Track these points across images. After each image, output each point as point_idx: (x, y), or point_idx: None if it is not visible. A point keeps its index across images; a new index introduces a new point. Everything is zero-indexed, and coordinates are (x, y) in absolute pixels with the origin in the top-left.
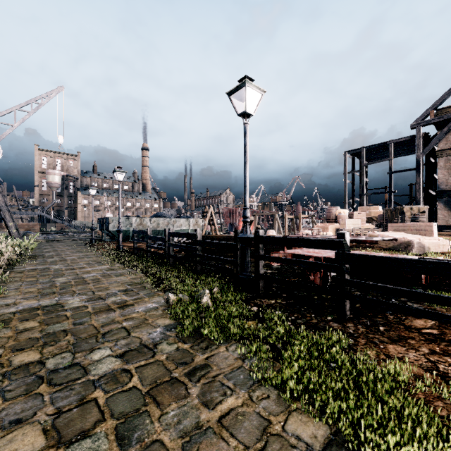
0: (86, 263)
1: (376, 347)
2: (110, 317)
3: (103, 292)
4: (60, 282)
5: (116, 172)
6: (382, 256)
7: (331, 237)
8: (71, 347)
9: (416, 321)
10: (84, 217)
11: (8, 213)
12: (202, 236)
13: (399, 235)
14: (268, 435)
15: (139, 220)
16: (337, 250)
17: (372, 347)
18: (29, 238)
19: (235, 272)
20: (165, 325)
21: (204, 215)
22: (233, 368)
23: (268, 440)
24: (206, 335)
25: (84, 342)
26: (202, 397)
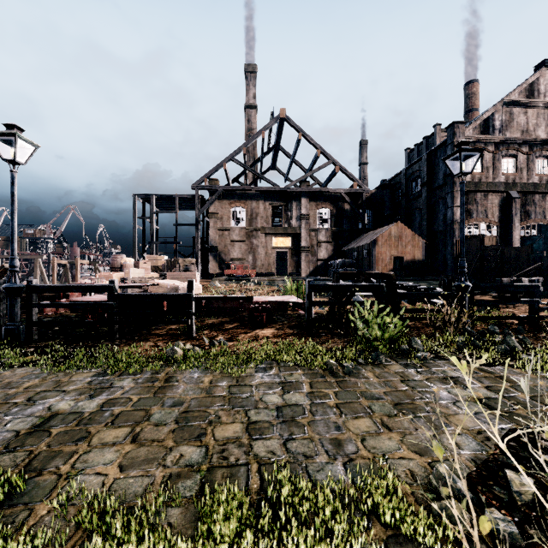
0: None
1: (130, 345)
2: None
3: None
4: None
5: None
6: (137, 293)
7: None
8: None
9: (158, 331)
10: None
11: None
12: None
13: (173, 282)
14: (61, 383)
15: None
16: (109, 292)
17: (128, 346)
18: None
19: None
20: None
21: None
22: (25, 376)
23: (61, 384)
24: None
25: None
26: (4, 389)
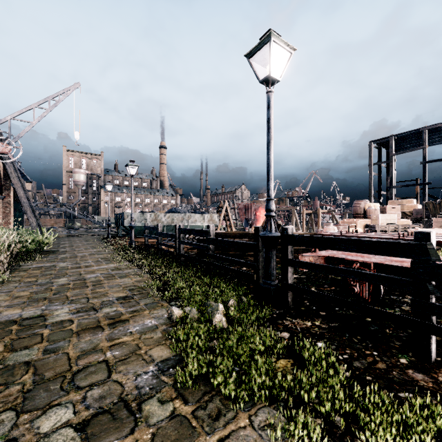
0: (94, 261)
1: None
2: (94, 341)
3: (99, 300)
4: (58, 284)
5: (129, 166)
6: None
7: (384, 237)
8: (21, 399)
9: None
10: (105, 213)
11: (30, 209)
12: (216, 232)
13: None
14: None
15: (154, 216)
16: (415, 258)
17: None
18: (43, 234)
19: (255, 278)
20: (162, 361)
21: (219, 211)
22: None
23: None
24: (218, 385)
25: (42, 389)
26: None
